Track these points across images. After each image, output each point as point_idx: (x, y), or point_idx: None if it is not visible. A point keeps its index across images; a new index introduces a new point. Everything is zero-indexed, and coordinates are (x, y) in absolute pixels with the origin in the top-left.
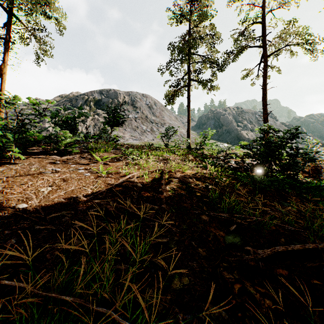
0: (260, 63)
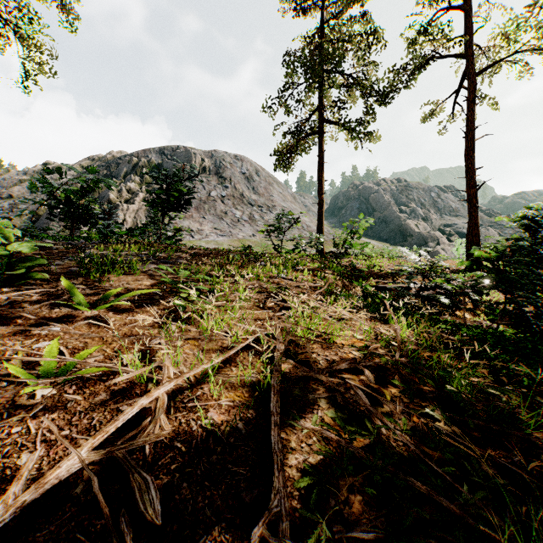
0: (460, 88)
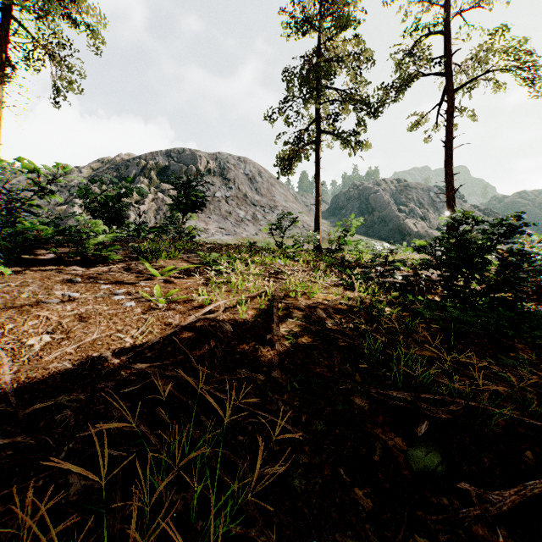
0: (442, 102)
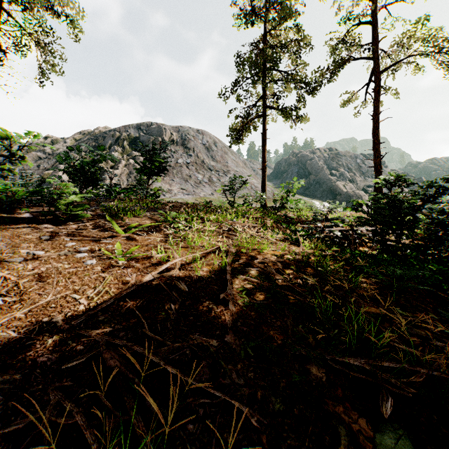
0: (369, 82)
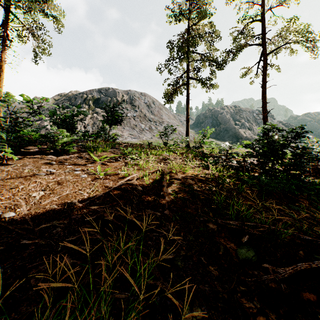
0: (260, 61)
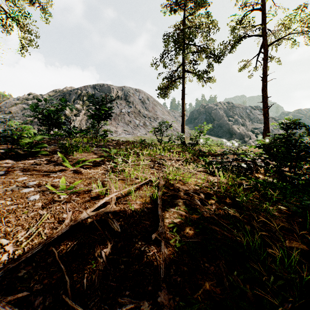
0: (259, 53)
